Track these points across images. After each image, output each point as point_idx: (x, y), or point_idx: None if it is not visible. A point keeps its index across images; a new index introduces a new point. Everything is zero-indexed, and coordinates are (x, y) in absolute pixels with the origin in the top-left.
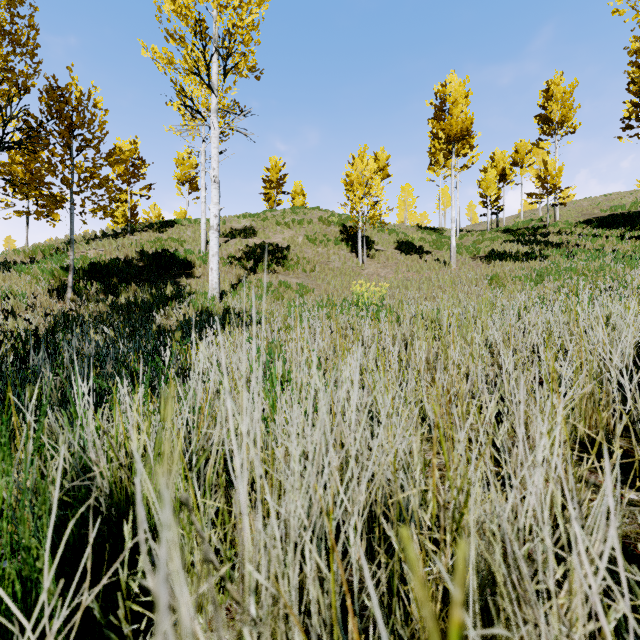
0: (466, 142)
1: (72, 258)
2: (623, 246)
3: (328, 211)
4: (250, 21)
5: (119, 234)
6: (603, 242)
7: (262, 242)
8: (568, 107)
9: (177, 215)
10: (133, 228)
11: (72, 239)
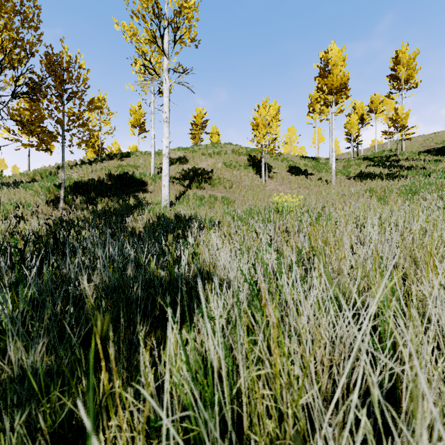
0: (343, 93)
1: (63, 178)
2: None
3: (238, 145)
4: (192, 3)
5: (93, 162)
6: (443, 166)
7: (193, 167)
8: (412, 69)
9: (130, 149)
10: (102, 158)
11: (63, 164)
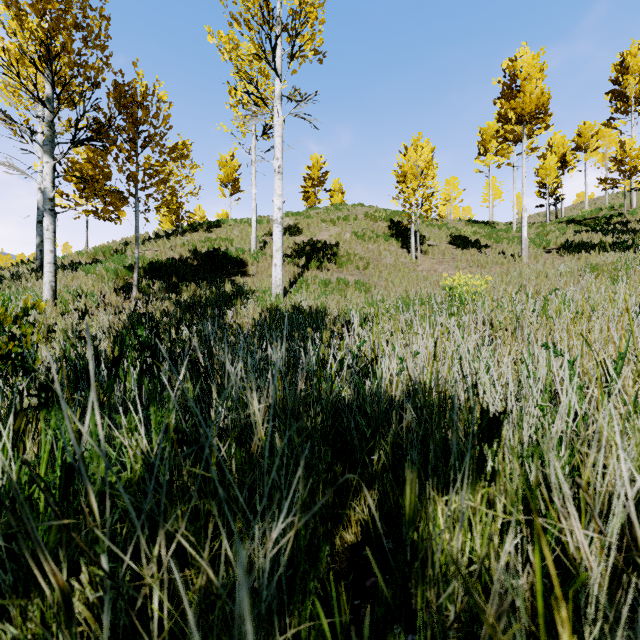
0: (541, 121)
1: (137, 256)
2: None
3: (373, 207)
4: None
5: (171, 235)
6: None
7: (310, 239)
8: None
9: (219, 217)
10: (183, 229)
11: (137, 237)
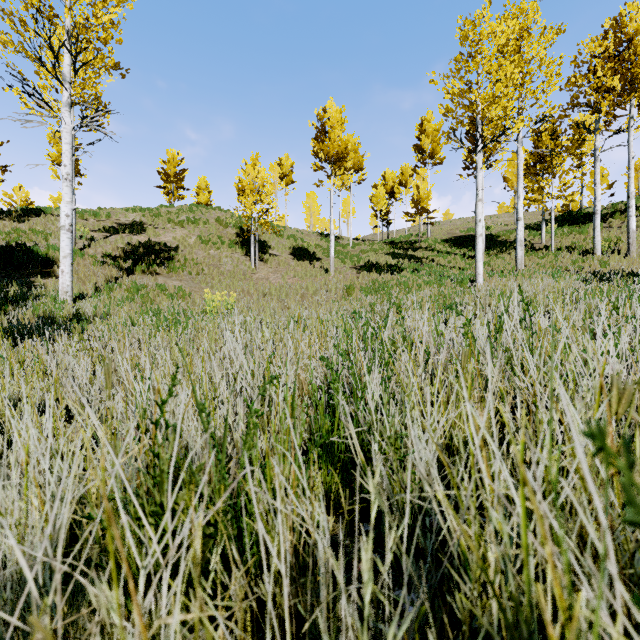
0: (342, 164)
1: None
2: (462, 263)
3: (228, 212)
4: (108, 19)
5: None
6: (451, 259)
7: (148, 240)
8: (437, 142)
9: (54, 200)
10: None
11: None
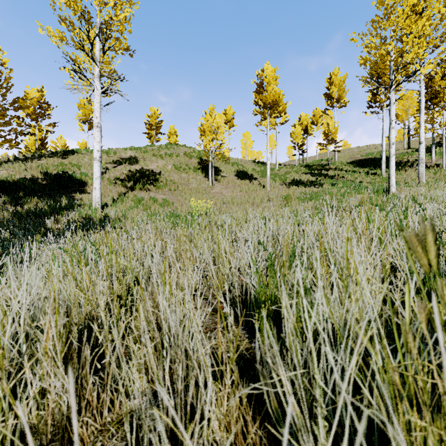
0: (276, 109)
1: None
2: (367, 179)
3: (191, 148)
4: (123, 16)
5: (28, 159)
6: (357, 176)
7: (141, 168)
8: (342, 90)
9: (80, 145)
10: (40, 154)
11: None
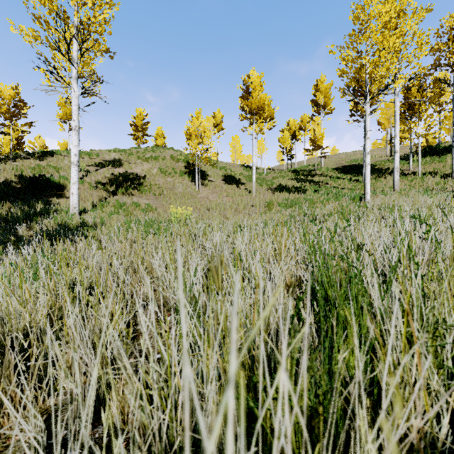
0: (261, 115)
1: None
2: (349, 185)
3: (178, 151)
4: (102, 18)
5: (2, 160)
6: (341, 182)
7: (125, 172)
8: (328, 97)
9: (60, 145)
10: (15, 156)
11: None
